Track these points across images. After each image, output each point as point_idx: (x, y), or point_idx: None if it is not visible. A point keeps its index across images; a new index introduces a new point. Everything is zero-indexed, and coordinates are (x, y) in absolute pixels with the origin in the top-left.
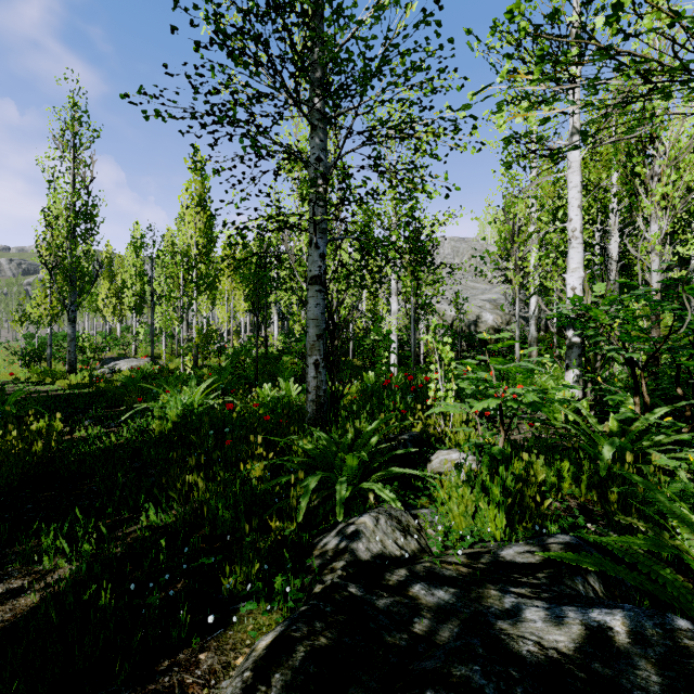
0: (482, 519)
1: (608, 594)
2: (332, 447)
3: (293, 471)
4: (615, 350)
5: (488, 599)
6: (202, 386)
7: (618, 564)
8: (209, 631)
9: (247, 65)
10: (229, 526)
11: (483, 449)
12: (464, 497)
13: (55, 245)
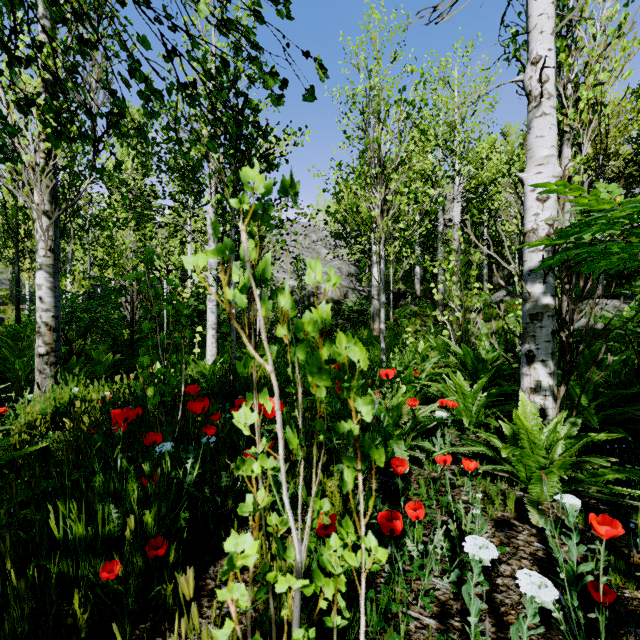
0: None
1: None
2: None
3: None
4: None
5: None
6: None
7: None
8: None
9: None
10: None
11: None
12: None
13: None
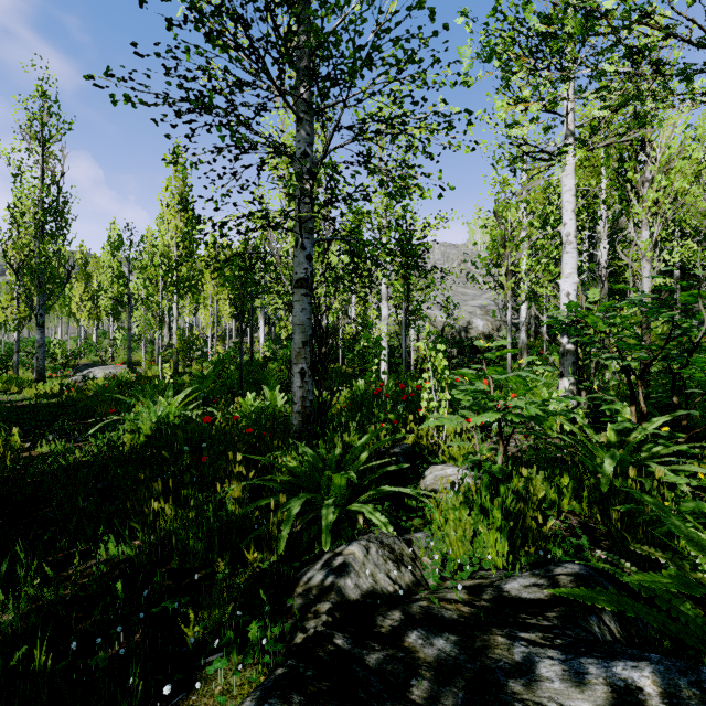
0: (481, 544)
1: (625, 634)
2: (318, 464)
3: (275, 490)
4: (612, 358)
5: (495, 648)
6: (180, 396)
7: (632, 596)
8: (168, 697)
9: (226, 48)
10: (201, 557)
11: (480, 465)
12: (462, 520)
13: (22, 244)
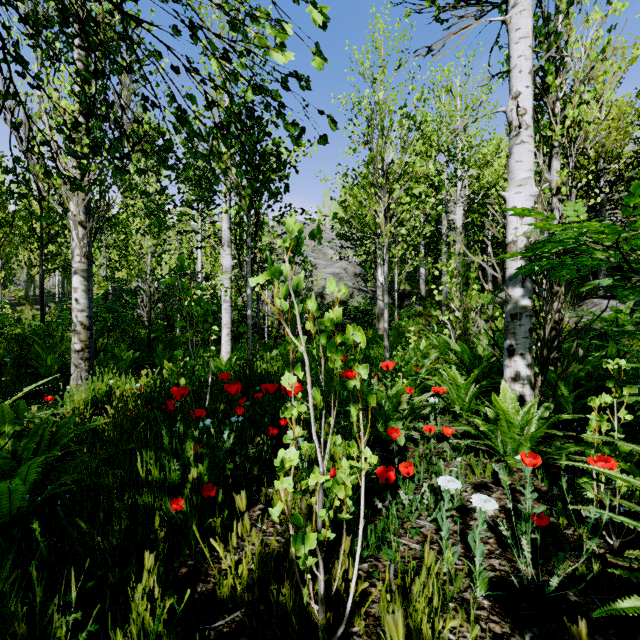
0: None
1: None
2: None
3: None
4: None
5: None
6: None
7: None
8: None
9: None
10: None
11: None
12: None
13: None
